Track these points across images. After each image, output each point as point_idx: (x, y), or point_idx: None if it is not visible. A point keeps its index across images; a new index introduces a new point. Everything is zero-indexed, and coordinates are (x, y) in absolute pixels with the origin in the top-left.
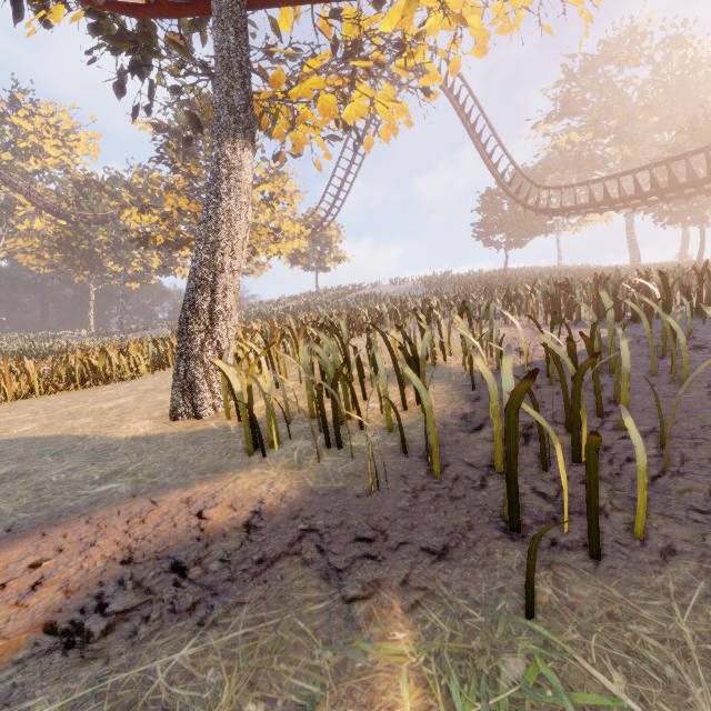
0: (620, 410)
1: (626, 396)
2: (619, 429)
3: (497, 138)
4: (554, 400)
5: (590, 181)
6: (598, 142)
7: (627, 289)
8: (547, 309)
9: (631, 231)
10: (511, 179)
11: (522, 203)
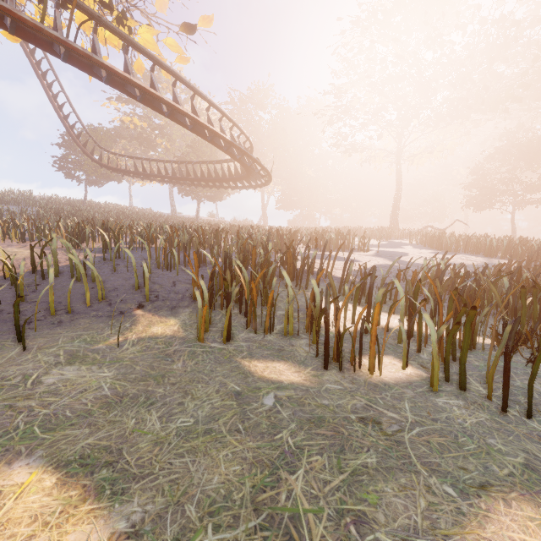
0: (34, 294)
1: (22, 286)
2: (22, 302)
3: (66, 96)
4: (3, 292)
5: (135, 157)
6: (151, 131)
7: (126, 231)
8: (67, 239)
9: (172, 194)
10: (79, 134)
11: (89, 155)
